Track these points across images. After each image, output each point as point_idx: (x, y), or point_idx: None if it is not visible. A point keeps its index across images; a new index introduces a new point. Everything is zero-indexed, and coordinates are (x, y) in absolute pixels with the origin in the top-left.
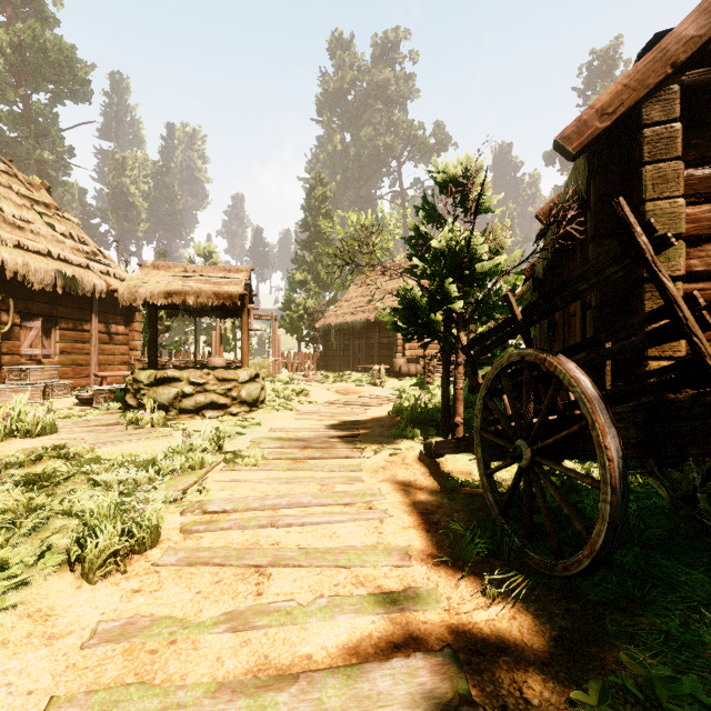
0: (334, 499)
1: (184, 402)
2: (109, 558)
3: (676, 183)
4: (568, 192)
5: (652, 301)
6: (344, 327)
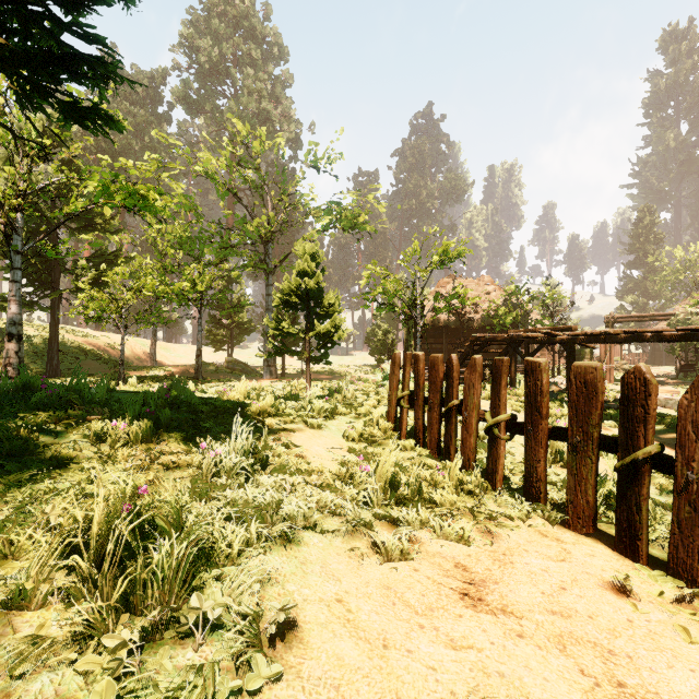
0: None
1: None
2: None
3: None
4: None
5: None
6: None
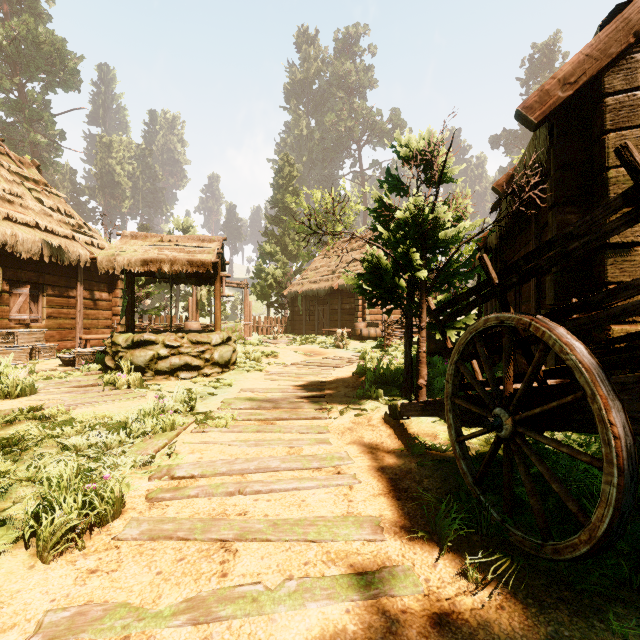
0: (303, 463)
1: (160, 364)
2: (66, 533)
3: (638, 150)
4: (525, 164)
5: (615, 266)
6: (310, 294)
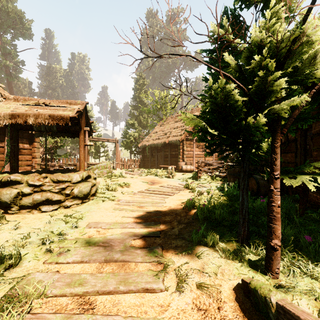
0: None
1: (24, 200)
2: None
3: None
4: None
5: None
6: (153, 146)
